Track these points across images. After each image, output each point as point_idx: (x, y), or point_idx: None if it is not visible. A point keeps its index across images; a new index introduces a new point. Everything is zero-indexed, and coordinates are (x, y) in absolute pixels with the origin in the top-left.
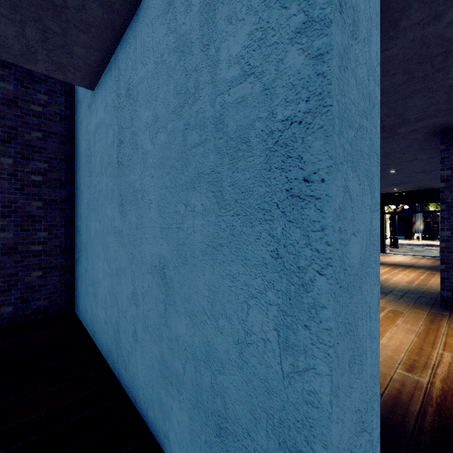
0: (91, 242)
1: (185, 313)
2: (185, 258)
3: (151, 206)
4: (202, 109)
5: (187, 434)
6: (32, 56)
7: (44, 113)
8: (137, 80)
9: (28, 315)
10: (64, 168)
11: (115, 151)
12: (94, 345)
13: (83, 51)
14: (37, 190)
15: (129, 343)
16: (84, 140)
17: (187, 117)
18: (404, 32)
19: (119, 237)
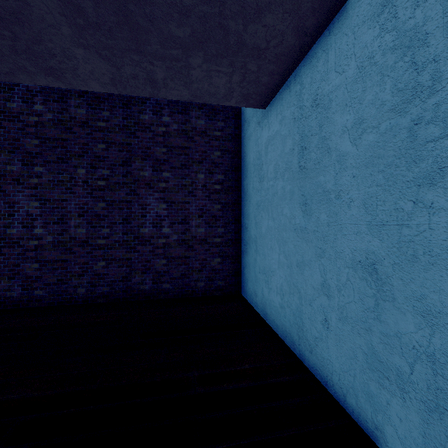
0: (262, 237)
1: (414, 312)
2: (414, 256)
3: (352, 204)
4: (447, 100)
5: (418, 435)
6: (230, 95)
7: (221, 136)
8: (329, 89)
9: (212, 290)
10: (234, 177)
11: (295, 157)
12: (267, 324)
13: (268, 78)
14: (217, 196)
15: (316, 329)
16: (253, 152)
17: (417, 112)
18: None
19: (302, 233)
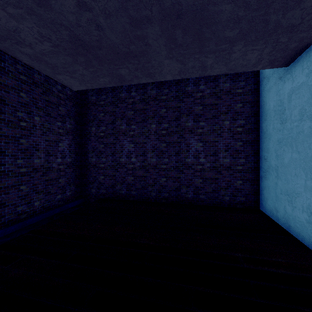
0: (284, 166)
1: None
2: None
3: None
4: None
5: None
6: (258, 63)
7: (242, 92)
8: None
9: (235, 203)
10: (253, 121)
11: None
12: (291, 235)
13: (297, 44)
14: (239, 136)
15: None
16: (273, 101)
17: None
18: None
19: None
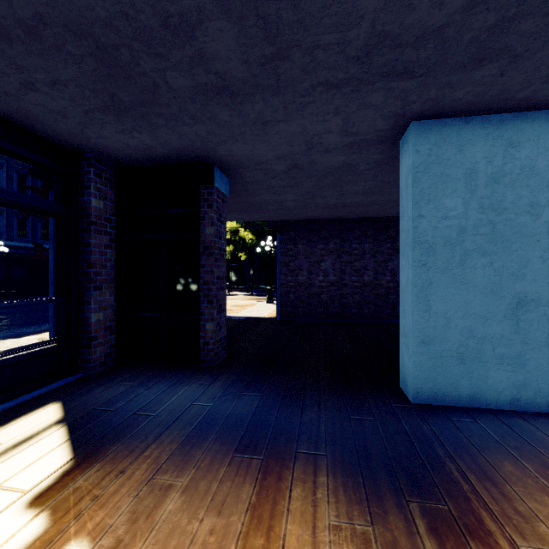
0: None
1: None
2: None
3: None
4: None
5: None
6: None
7: None
8: None
9: None
10: None
11: None
12: None
13: None
14: None
15: None
16: None
17: None
18: (505, 3)
19: None
